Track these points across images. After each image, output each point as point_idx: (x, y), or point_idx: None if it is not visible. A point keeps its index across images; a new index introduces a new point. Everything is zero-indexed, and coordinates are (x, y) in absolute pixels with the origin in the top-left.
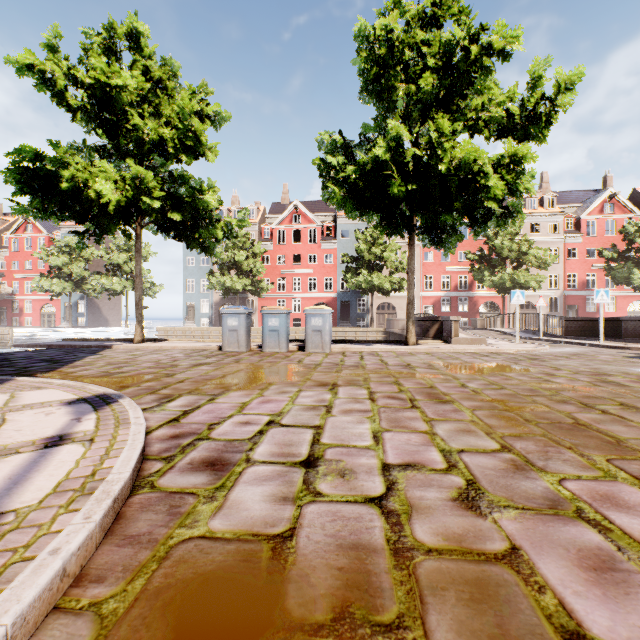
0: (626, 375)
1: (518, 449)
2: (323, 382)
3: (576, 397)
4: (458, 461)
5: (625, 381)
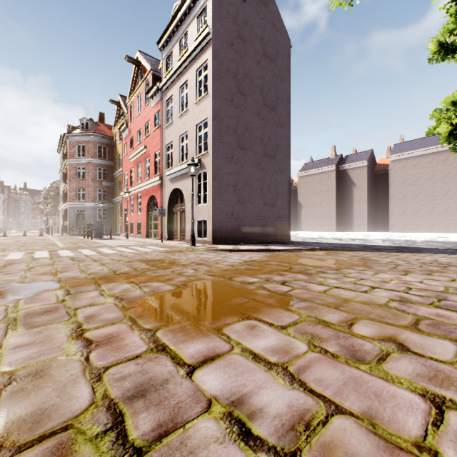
0: None
1: (167, 258)
2: (259, 261)
3: (134, 272)
4: (177, 256)
5: (47, 298)
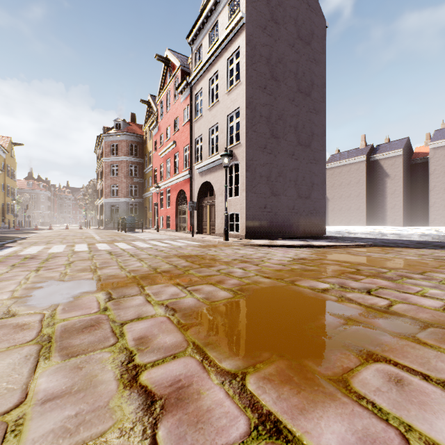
0: (18, 341)
1: (204, 253)
2: (310, 259)
3: (176, 270)
4: (214, 251)
5: (88, 305)
